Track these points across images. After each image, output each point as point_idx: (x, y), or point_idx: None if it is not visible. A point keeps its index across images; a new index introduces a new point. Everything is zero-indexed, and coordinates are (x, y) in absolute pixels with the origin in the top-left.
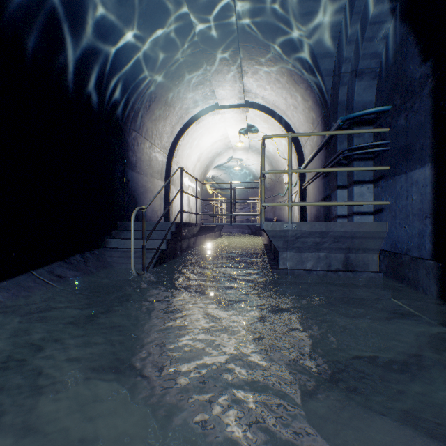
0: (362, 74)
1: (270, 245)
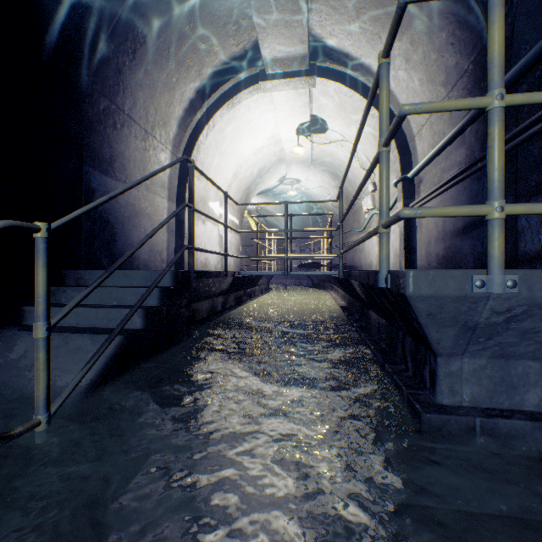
0: None
1: (362, 313)
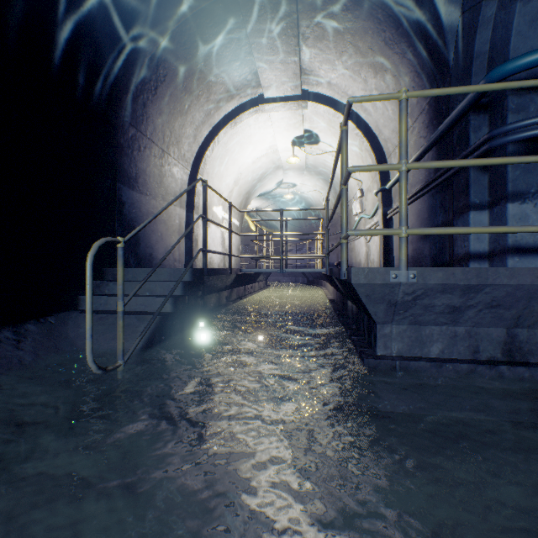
0: None
1: (344, 303)
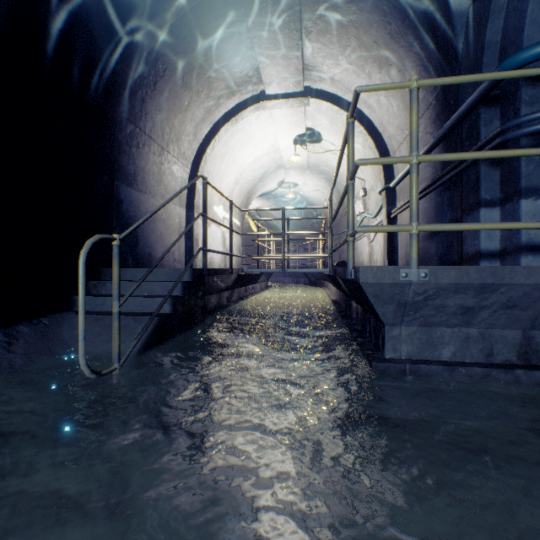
0: None
1: (347, 304)
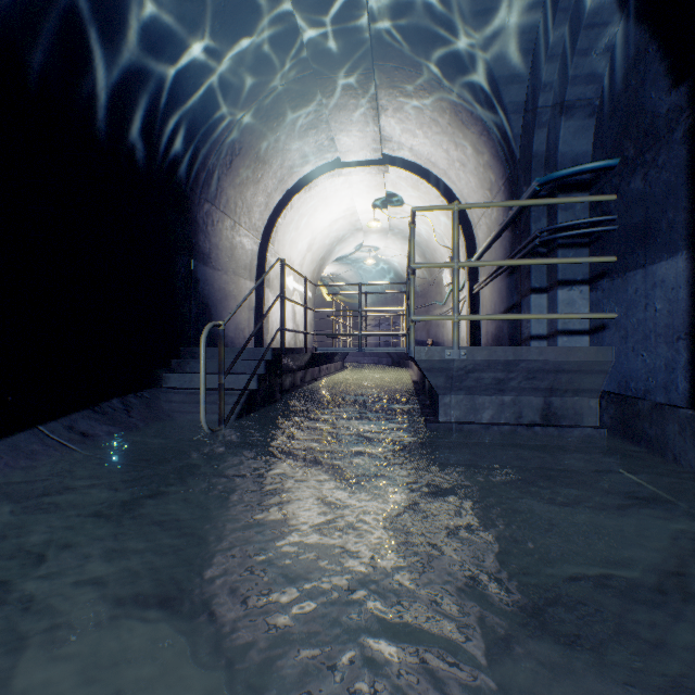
0: (571, 108)
1: (423, 383)
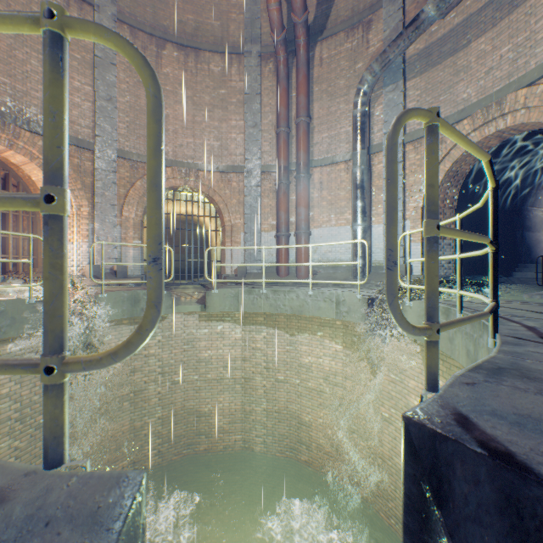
0: None
1: None
